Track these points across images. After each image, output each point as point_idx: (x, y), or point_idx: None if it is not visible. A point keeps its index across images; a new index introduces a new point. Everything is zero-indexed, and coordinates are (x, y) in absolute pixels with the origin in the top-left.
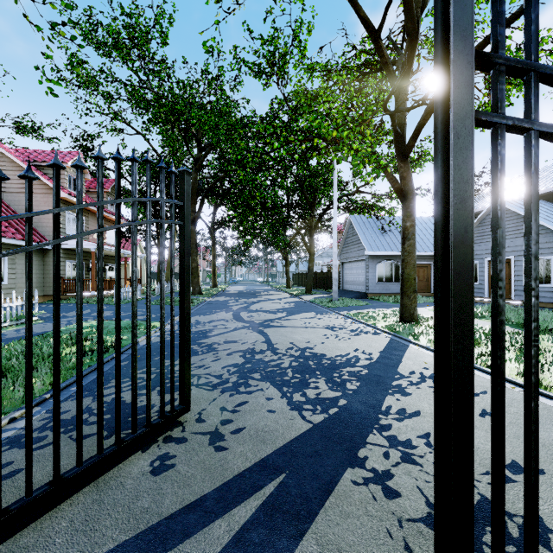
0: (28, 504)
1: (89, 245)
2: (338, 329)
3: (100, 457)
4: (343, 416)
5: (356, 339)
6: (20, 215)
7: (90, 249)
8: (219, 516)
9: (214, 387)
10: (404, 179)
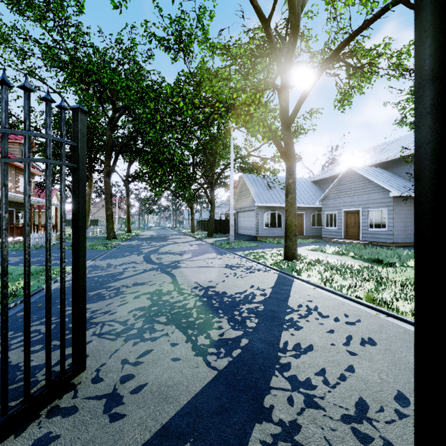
0: None
1: None
2: (235, 268)
3: None
4: (246, 357)
5: (251, 276)
6: None
7: None
8: None
9: (118, 335)
10: (288, 144)
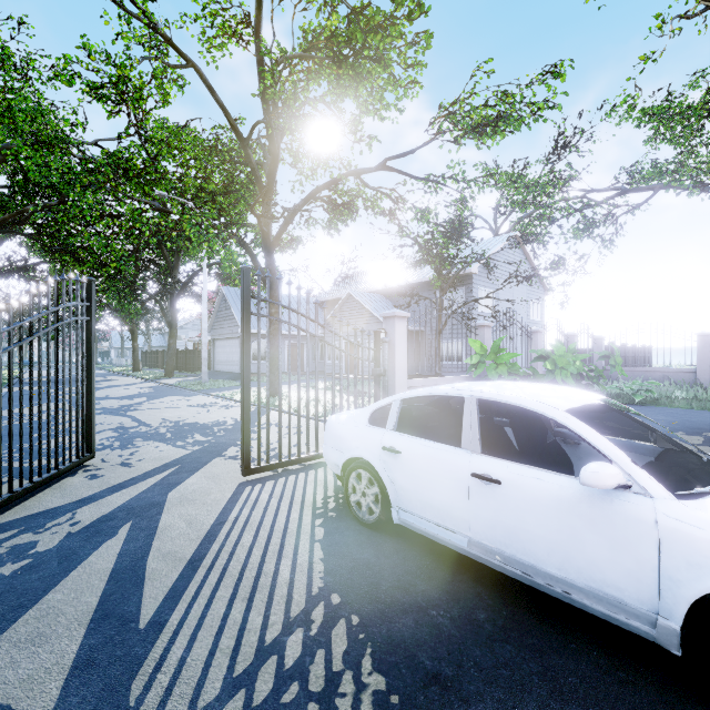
0: (25, 489)
1: None
2: (209, 406)
3: (51, 474)
4: (214, 445)
5: (226, 411)
6: (20, 324)
7: None
8: (148, 478)
9: (102, 449)
10: (270, 271)
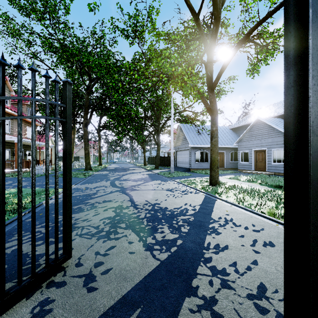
0: None
1: (13, 138)
2: (174, 191)
3: None
4: (180, 252)
5: (185, 196)
6: None
7: (14, 141)
8: None
9: (92, 236)
10: (212, 102)
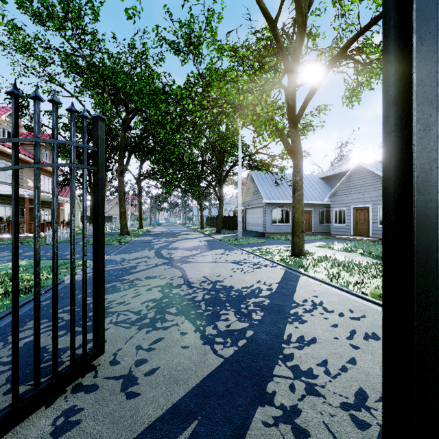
0: None
1: (22, 192)
2: (243, 263)
3: None
4: (251, 347)
5: (258, 271)
6: None
7: (24, 195)
8: None
9: (132, 324)
10: (295, 142)
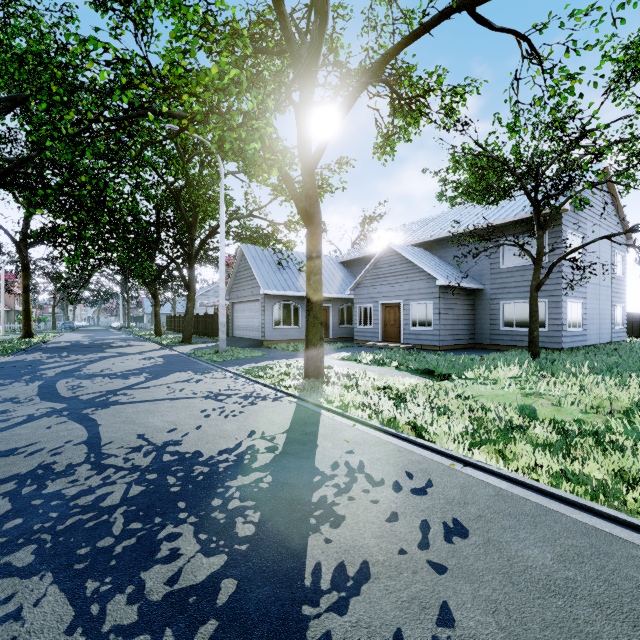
0: None
1: None
2: (225, 397)
3: None
4: None
5: (251, 411)
6: None
7: None
8: None
9: None
10: (310, 198)
